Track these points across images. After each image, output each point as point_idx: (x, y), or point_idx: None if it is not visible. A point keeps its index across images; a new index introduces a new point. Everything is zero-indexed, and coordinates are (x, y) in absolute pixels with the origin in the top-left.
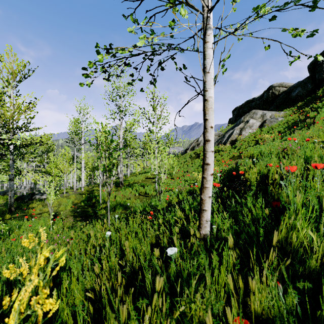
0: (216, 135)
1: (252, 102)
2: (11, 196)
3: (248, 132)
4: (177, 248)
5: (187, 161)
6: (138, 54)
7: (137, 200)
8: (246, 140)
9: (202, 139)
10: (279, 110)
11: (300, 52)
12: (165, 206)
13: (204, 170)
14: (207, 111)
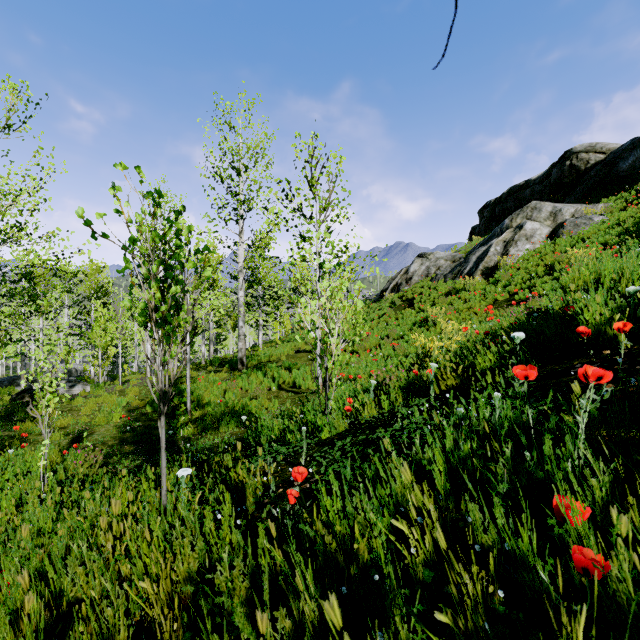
0: (448, 259)
1: (524, 189)
2: None
3: (524, 249)
4: None
5: (386, 315)
6: None
7: (274, 403)
8: (522, 266)
9: (416, 269)
10: (589, 201)
11: None
12: (343, 429)
13: None
14: None
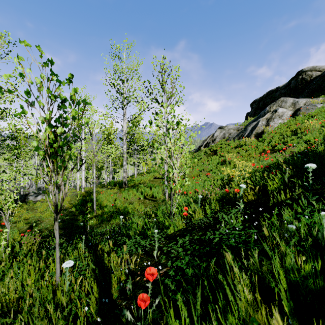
0: (235, 129)
1: (275, 92)
2: None
3: (278, 122)
4: None
5: (202, 159)
6: None
7: (141, 206)
8: (278, 131)
9: (218, 135)
10: (313, 97)
11: None
12: (182, 227)
13: None
14: None
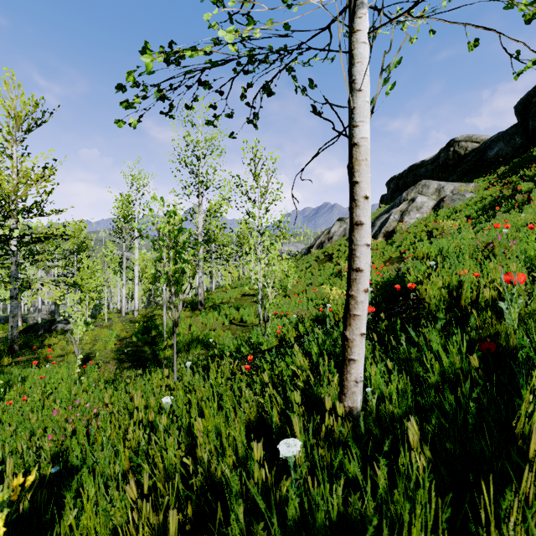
0: None
1: (420, 168)
2: (13, 325)
3: (415, 217)
4: (300, 438)
5: (312, 267)
6: (224, 62)
7: (228, 333)
8: (412, 231)
9: (336, 230)
10: (466, 180)
11: None
12: (275, 344)
13: (351, 282)
14: (358, 165)
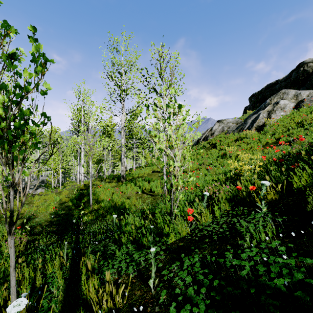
0: (234, 123)
1: (275, 85)
2: None
3: (280, 115)
4: None
5: (201, 152)
6: None
7: (139, 201)
8: (281, 123)
9: (216, 128)
10: None
11: None
12: (185, 234)
13: None
14: None
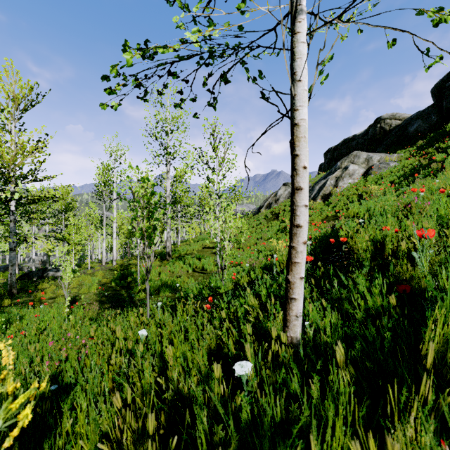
0: None
1: (352, 141)
2: (12, 273)
3: (348, 183)
4: (251, 361)
5: (261, 224)
6: (190, 56)
7: (191, 279)
8: (345, 194)
9: (282, 193)
10: (390, 151)
11: (443, 51)
12: (231, 288)
13: (292, 235)
14: (298, 141)
